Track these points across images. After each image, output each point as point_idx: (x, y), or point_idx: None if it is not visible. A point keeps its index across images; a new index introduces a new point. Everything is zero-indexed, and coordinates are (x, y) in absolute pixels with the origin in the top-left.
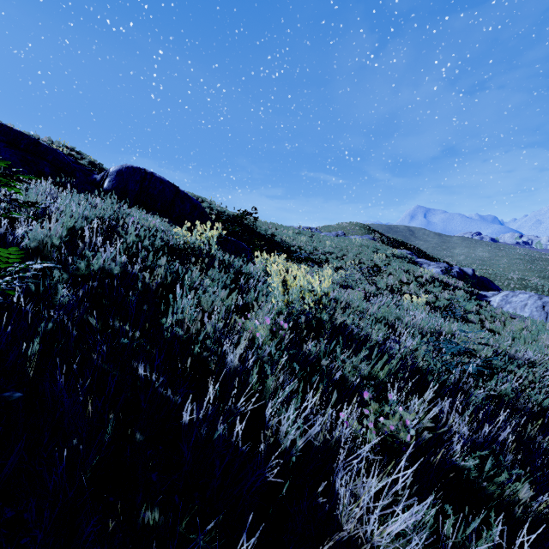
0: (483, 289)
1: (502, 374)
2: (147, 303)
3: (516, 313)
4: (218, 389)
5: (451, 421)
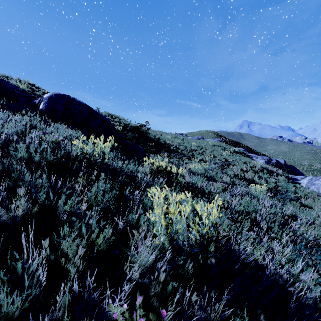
0: (291, 173)
1: None
2: None
3: (319, 192)
4: None
5: None
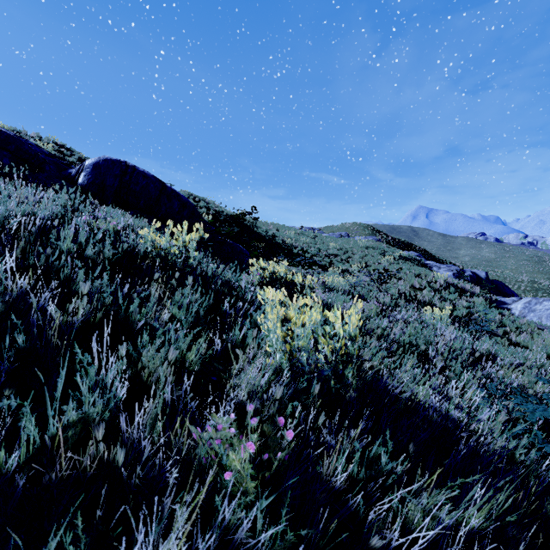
0: (497, 294)
1: None
2: (9, 385)
3: (542, 323)
4: None
5: None
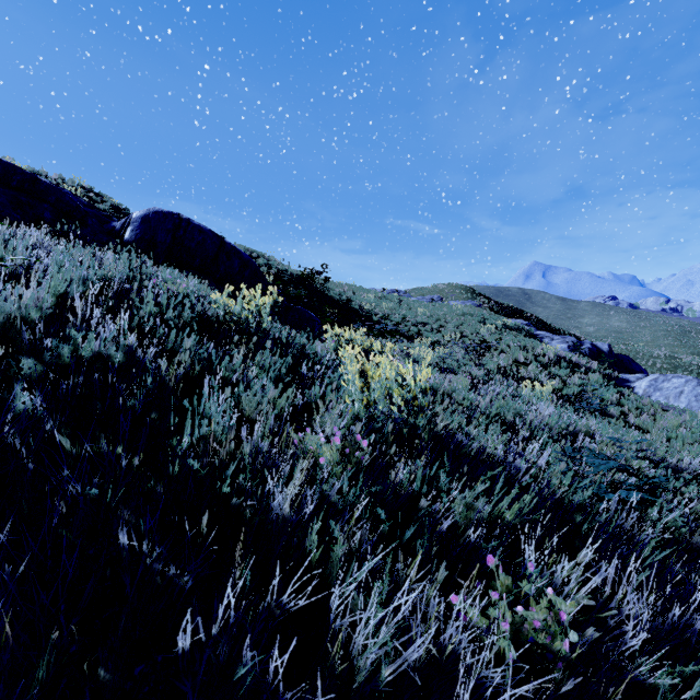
0: (622, 371)
1: (665, 496)
2: (157, 409)
3: (669, 403)
4: (248, 575)
5: (620, 596)
